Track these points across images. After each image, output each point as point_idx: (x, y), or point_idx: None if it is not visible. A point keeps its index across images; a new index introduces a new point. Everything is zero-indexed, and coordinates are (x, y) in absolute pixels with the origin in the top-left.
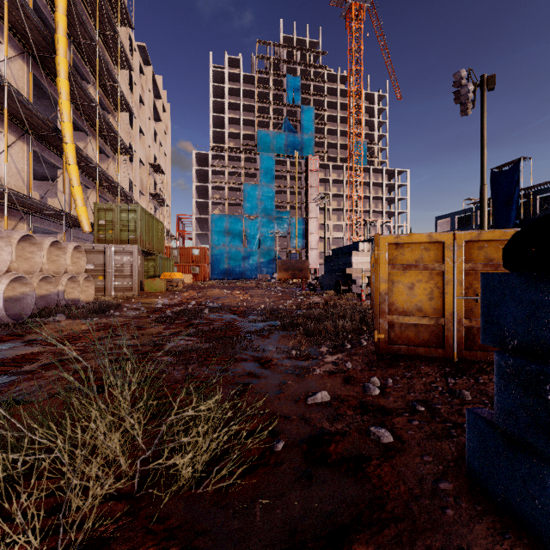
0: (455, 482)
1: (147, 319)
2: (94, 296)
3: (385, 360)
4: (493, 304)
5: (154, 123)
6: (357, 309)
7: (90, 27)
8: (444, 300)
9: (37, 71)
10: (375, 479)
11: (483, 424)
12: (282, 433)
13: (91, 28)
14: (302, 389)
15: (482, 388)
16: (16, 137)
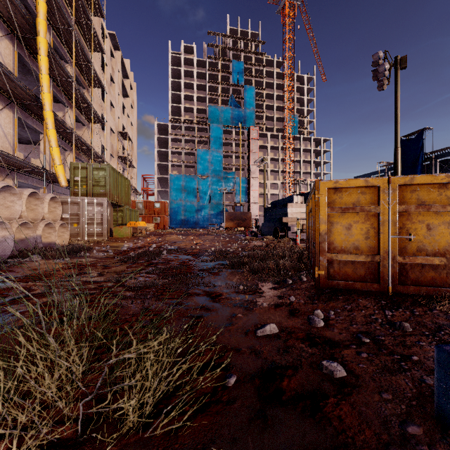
0: (423, 425)
1: (113, 259)
2: (69, 240)
3: (325, 294)
4: None
5: (122, 98)
6: (294, 250)
7: (68, 15)
8: (380, 239)
9: (21, 50)
10: (335, 420)
11: None
12: (233, 367)
13: (69, 17)
14: (250, 322)
15: (419, 320)
16: (3, 105)
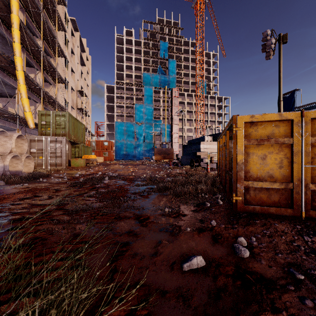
0: None
1: (64, 184)
2: (35, 169)
3: (243, 218)
4: None
5: (80, 66)
6: (208, 177)
7: (38, 2)
8: (293, 168)
9: (0, 25)
10: None
11: None
12: None
13: (39, 3)
14: (176, 251)
15: None
16: None
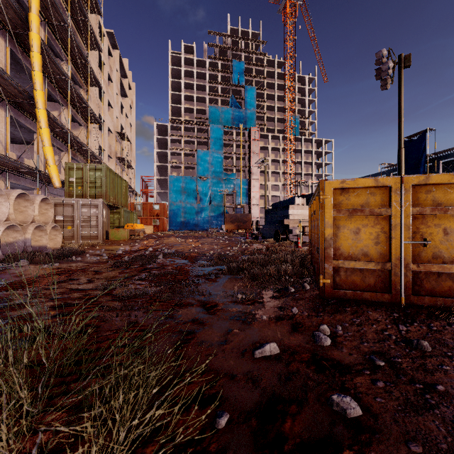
0: None
1: (105, 264)
2: (62, 243)
3: (331, 305)
4: None
5: (121, 98)
6: (296, 255)
7: (64, 12)
8: (391, 244)
9: (14, 47)
10: None
11: None
12: (226, 400)
13: (64, 13)
14: (248, 339)
15: (438, 337)
16: None
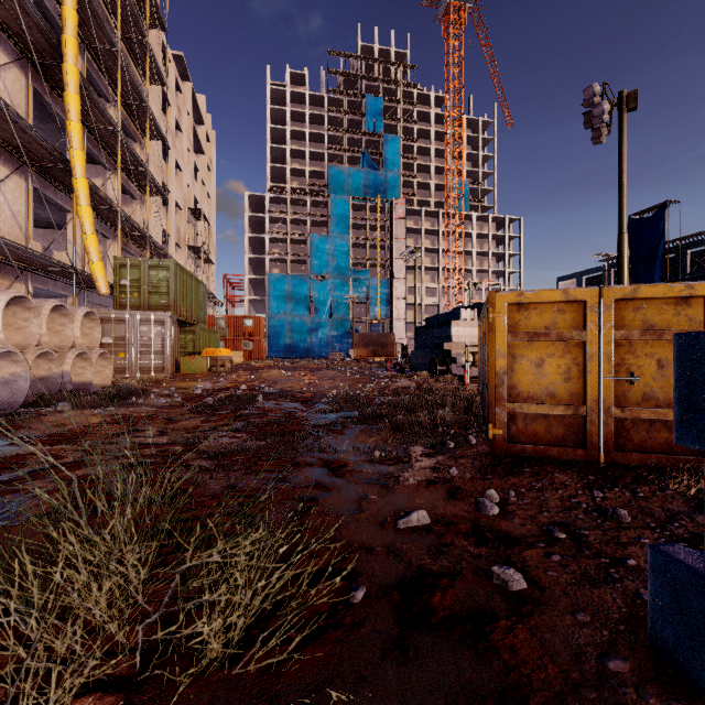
0: (631, 659)
1: (180, 408)
2: (112, 378)
3: (504, 465)
4: (699, 382)
5: (194, 155)
6: (460, 396)
7: (110, 28)
8: (586, 381)
9: (39, 84)
10: (506, 652)
11: (680, 571)
12: (362, 574)
13: (111, 30)
14: (389, 507)
15: (644, 505)
16: (11, 169)
